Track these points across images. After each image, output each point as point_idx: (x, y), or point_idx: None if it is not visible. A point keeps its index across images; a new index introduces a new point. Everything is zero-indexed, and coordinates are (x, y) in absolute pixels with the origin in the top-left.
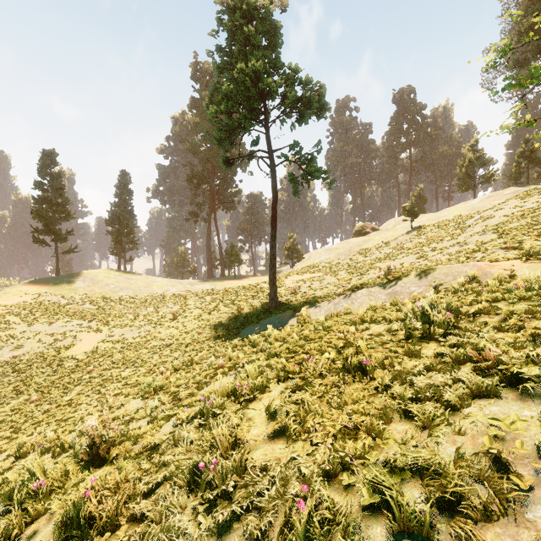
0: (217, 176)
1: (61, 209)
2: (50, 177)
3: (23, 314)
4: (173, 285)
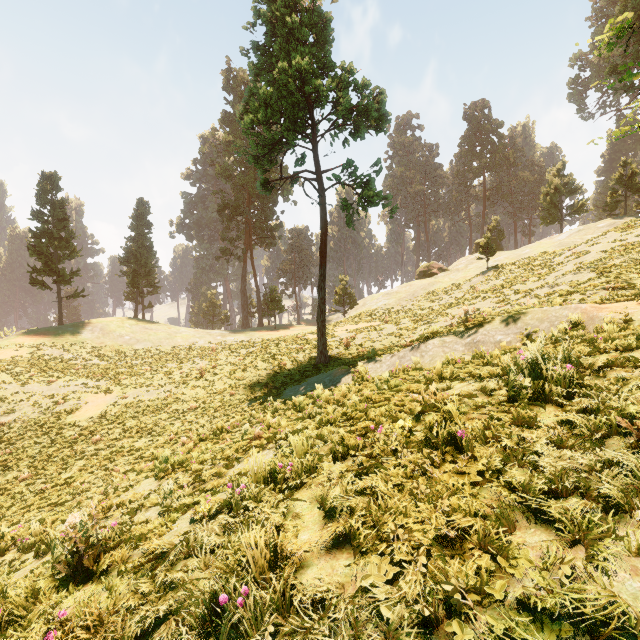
0: (254, 206)
1: (64, 244)
2: (51, 206)
3: (15, 371)
4: (201, 336)
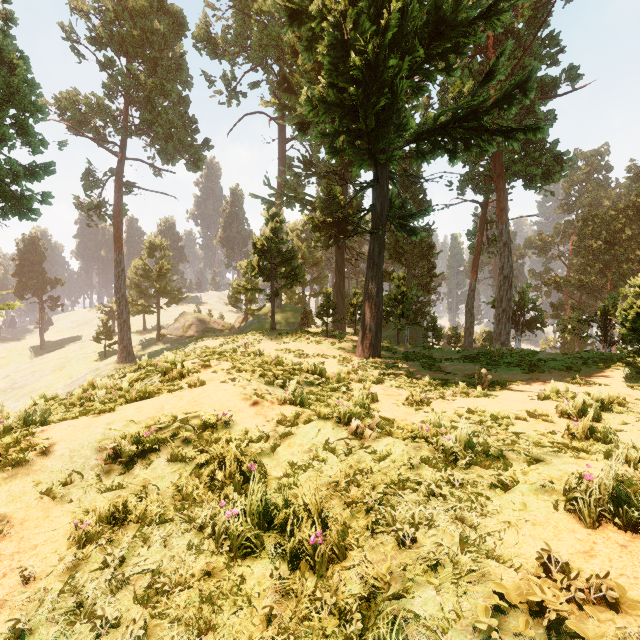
0: None
1: None
2: None
3: None
4: None
